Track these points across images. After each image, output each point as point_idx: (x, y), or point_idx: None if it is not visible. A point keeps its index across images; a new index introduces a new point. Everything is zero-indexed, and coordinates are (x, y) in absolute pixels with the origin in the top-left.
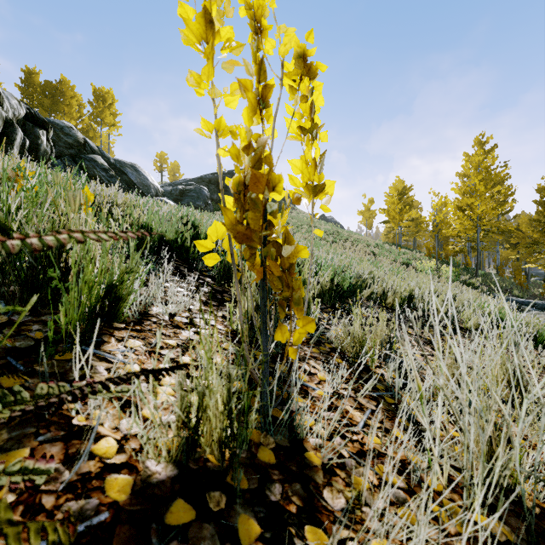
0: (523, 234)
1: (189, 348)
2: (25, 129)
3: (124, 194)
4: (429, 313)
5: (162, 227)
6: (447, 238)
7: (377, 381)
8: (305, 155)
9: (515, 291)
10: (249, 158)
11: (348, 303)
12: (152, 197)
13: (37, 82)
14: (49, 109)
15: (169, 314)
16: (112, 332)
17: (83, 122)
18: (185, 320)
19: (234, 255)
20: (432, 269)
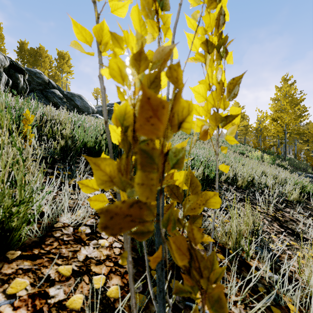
0: (311, 134)
1: (84, 275)
2: (9, 74)
3: (64, 114)
4: (264, 190)
5: (85, 138)
6: (265, 136)
7: (256, 279)
8: (206, 78)
9: (309, 170)
10: (141, 78)
11: (214, 187)
12: (90, 114)
13: (26, 48)
14: (33, 64)
15: (75, 223)
16: (0, 267)
17: (52, 71)
18: (88, 230)
19: (125, 198)
20: (258, 157)
